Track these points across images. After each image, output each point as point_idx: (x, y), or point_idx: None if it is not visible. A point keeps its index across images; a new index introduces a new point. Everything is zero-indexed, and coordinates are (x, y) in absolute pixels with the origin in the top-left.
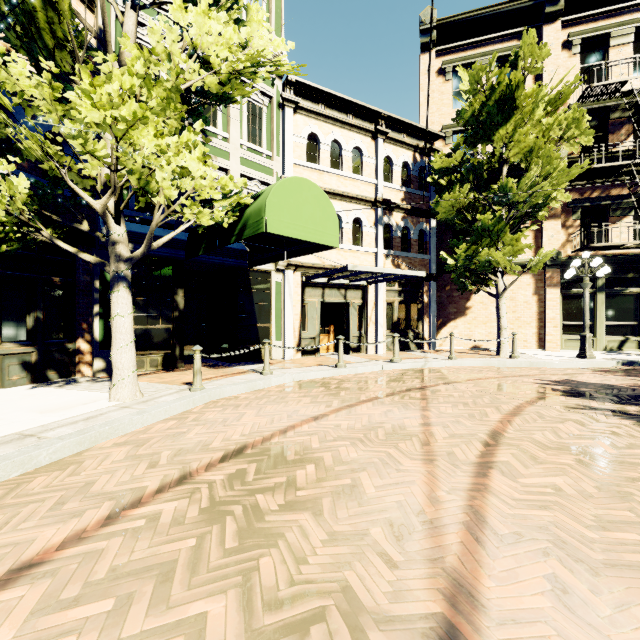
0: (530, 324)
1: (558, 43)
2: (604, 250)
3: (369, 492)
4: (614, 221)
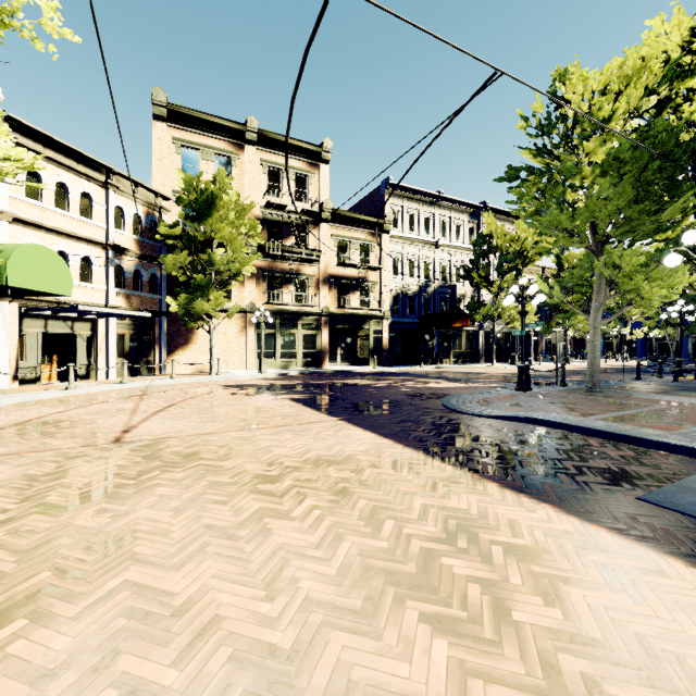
0: (238, 352)
1: (254, 162)
2: (280, 305)
3: (101, 422)
4: (285, 287)
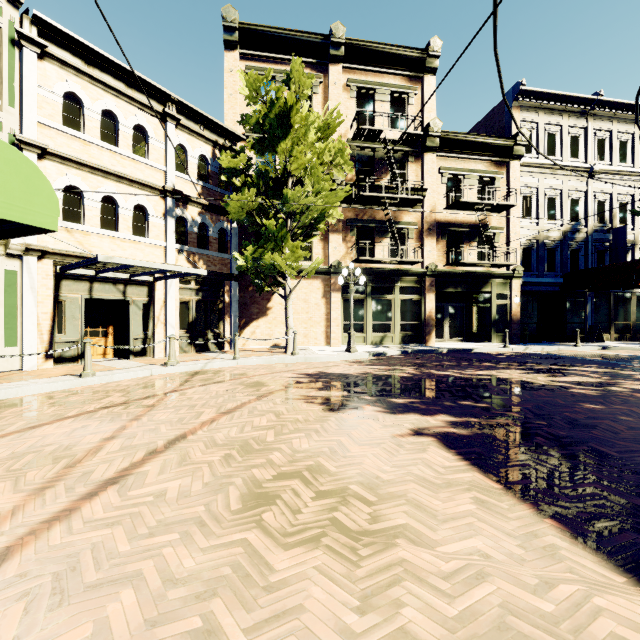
0: (320, 323)
1: (340, 84)
2: (371, 263)
3: None
4: (378, 241)
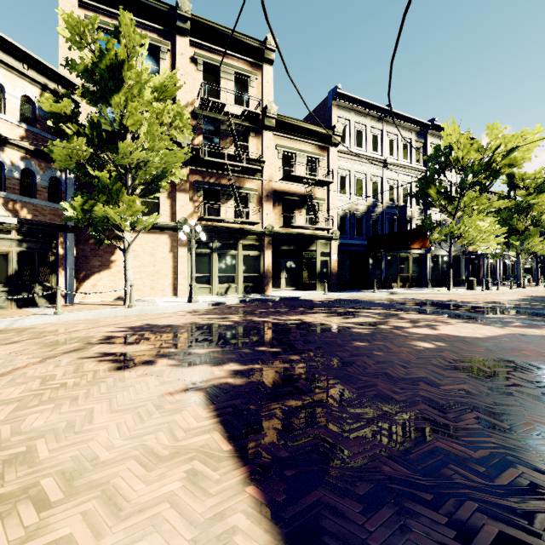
0: (167, 276)
1: (187, 55)
2: (217, 222)
3: None
4: (223, 202)
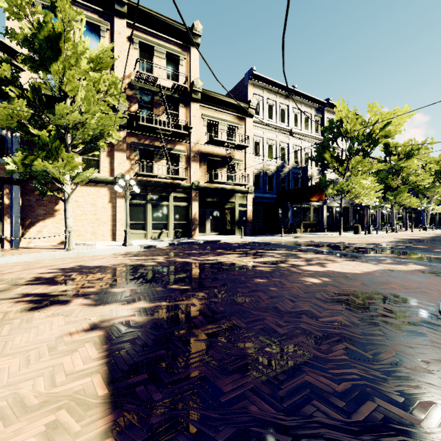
0: (107, 223)
1: (124, 35)
2: (151, 177)
3: None
4: (156, 161)
